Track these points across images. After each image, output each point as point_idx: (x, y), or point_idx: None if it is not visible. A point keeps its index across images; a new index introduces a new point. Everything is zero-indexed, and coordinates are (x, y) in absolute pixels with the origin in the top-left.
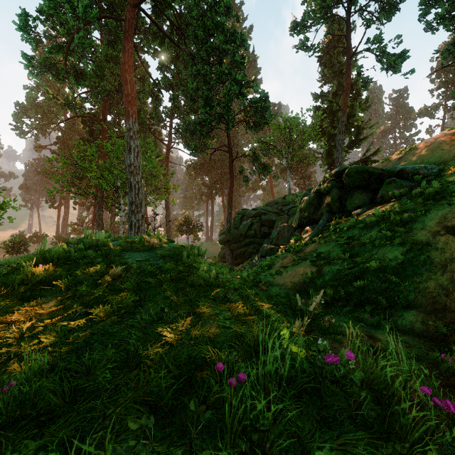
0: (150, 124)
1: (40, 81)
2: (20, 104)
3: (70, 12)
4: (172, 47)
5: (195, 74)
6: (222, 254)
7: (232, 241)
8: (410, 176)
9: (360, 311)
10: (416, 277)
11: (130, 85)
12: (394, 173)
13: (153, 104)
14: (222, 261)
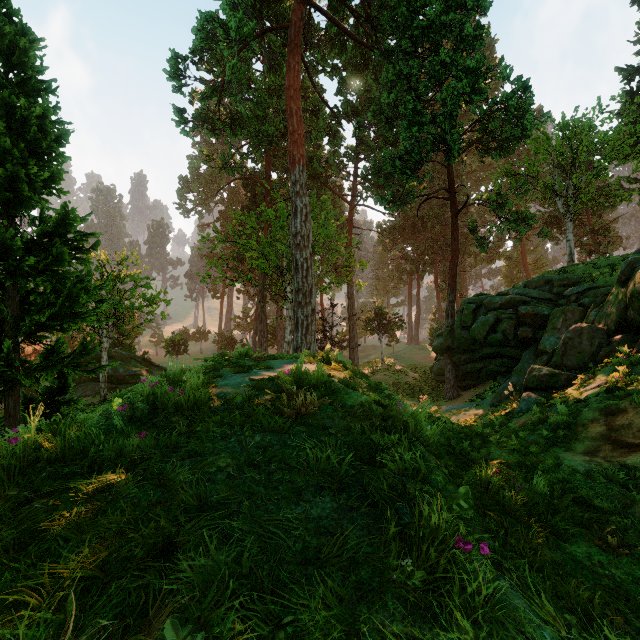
0: (326, 176)
1: (193, 139)
2: (183, 178)
3: (224, 38)
4: (357, 55)
5: (392, 80)
6: (438, 369)
7: (456, 349)
8: None
9: None
10: None
11: (296, 118)
12: None
13: (331, 145)
14: (436, 379)
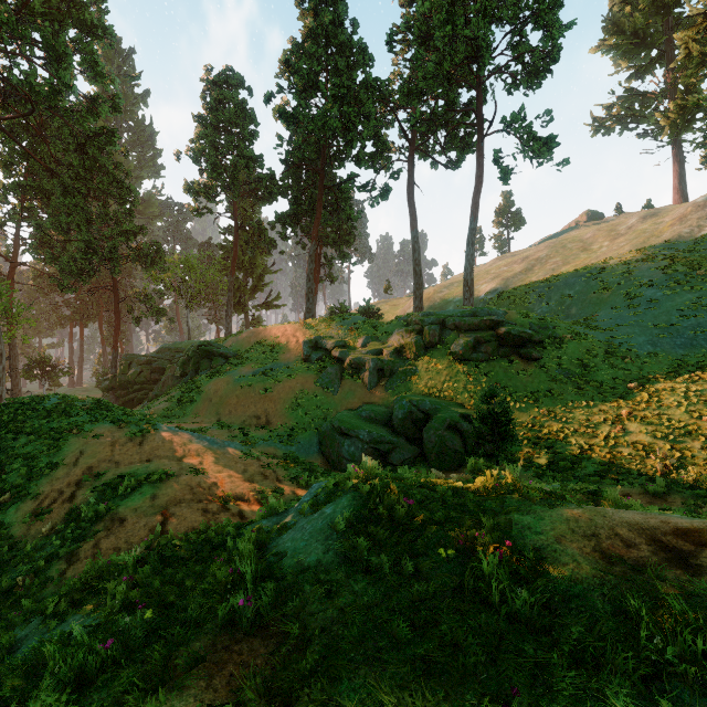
0: None
1: None
2: None
3: None
4: (24, 138)
5: (69, 206)
6: None
7: (118, 388)
8: (225, 356)
9: (176, 416)
10: (196, 403)
11: None
12: (219, 354)
13: None
14: None
